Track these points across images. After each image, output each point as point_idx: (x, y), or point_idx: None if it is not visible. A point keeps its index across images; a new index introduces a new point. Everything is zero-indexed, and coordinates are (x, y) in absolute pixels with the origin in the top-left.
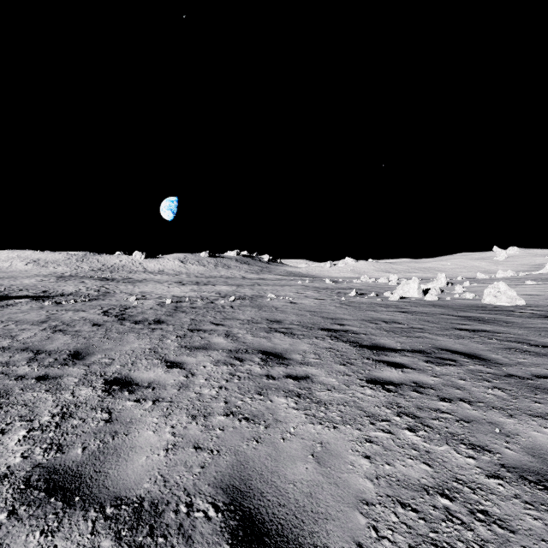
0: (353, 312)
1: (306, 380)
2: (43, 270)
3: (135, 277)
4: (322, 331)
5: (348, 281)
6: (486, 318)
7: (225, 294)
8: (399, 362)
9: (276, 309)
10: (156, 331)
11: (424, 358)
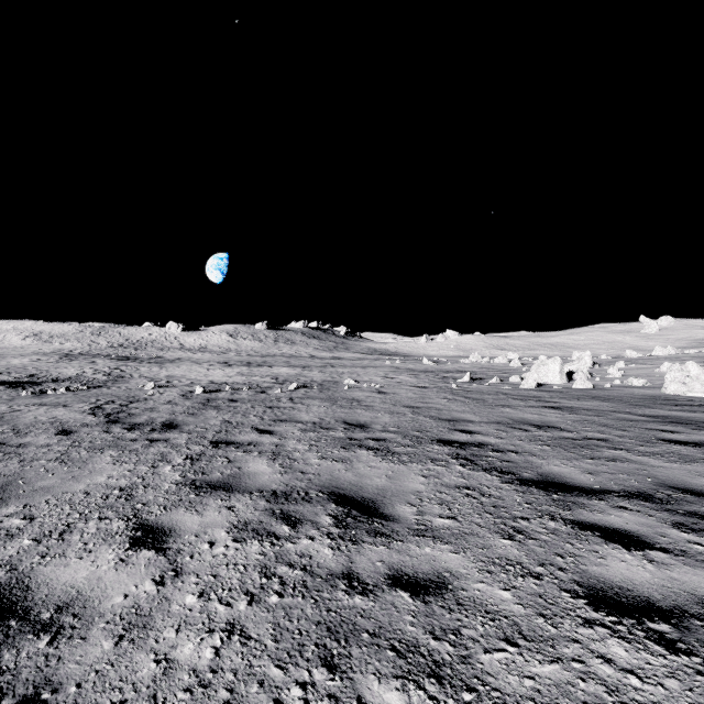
0: (477, 409)
1: (443, 596)
2: (45, 346)
3: (167, 356)
4: (439, 446)
5: (453, 361)
6: (695, 420)
7: (285, 379)
8: (623, 529)
9: (359, 403)
10: (155, 446)
11: (665, 515)
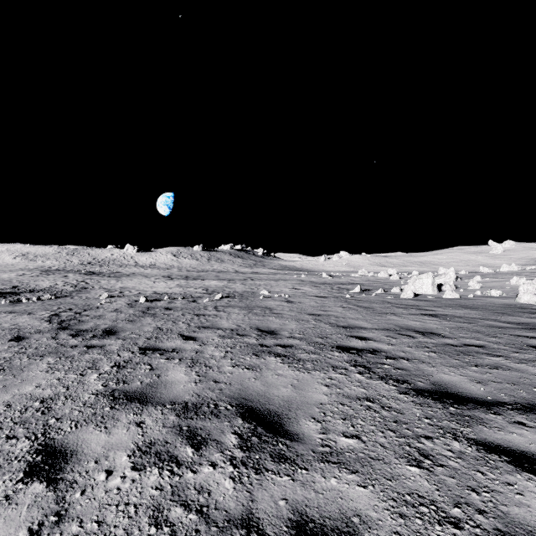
0: (368, 317)
1: None
2: (30, 263)
3: (124, 271)
4: (339, 353)
5: (346, 275)
6: None
7: (213, 290)
8: (529, 452)
9: (270, 311)
10: (90, 353)
11: None
